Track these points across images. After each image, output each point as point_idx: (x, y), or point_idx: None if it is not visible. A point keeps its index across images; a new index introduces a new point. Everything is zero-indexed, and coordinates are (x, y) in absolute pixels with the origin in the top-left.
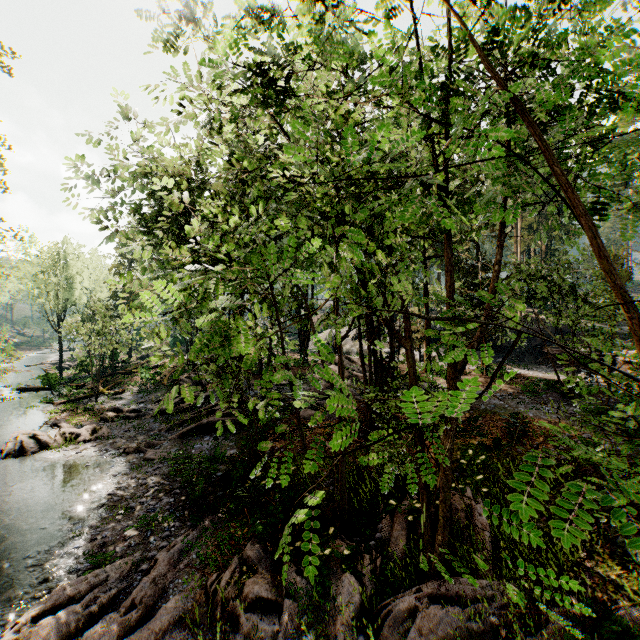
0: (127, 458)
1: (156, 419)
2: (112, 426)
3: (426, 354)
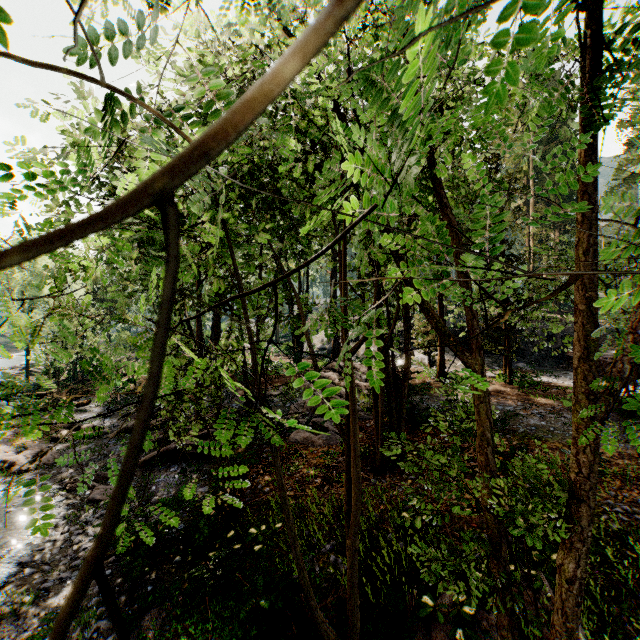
0: (67, 498)
1: (118, 439)
2: (63, 449)
3: (440, 359)
